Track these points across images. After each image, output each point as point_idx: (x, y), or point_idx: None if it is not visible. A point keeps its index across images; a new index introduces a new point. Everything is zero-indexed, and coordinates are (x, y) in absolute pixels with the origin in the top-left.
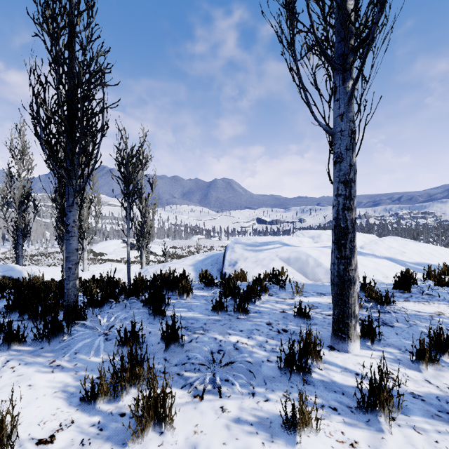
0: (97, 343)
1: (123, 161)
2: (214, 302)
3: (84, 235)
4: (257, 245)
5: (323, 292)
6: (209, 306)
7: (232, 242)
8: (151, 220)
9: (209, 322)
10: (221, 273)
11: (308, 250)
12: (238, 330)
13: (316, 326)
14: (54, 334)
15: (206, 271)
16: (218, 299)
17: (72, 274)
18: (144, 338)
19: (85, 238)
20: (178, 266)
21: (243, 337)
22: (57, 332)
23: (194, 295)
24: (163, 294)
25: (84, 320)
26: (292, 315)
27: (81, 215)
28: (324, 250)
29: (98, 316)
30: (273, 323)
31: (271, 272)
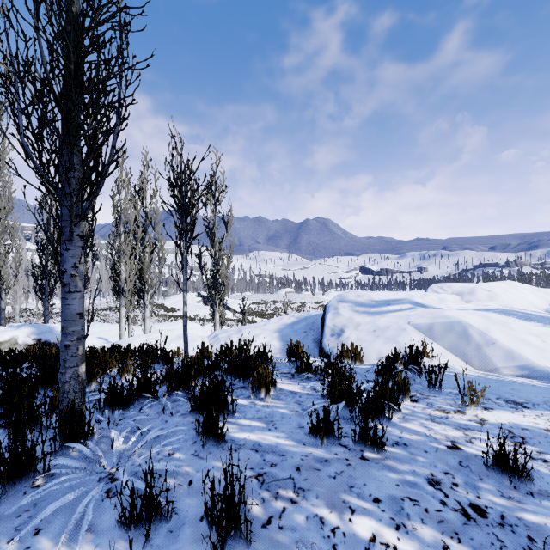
0: (81, 511)
1: (177, 180)
2: (312, 409)
3: (145, 287)
4: (373, 305)
5: (519, 400)
6: (304, 420)
7: (335, 299)
8: (226, 269)
9: (306, 464)
10: (319, 347)
11: (463, 315)
12: (370, 499)
13: (549, 502)
14: (17, 475)
15: (298, 346)
16: (320, 404)
17: (71, 357)
18: (171, 507)
19: (147, 291)
20: (258, 332)
21: (383, 522)
22: (23, 471)
23: (279, 391)
24: (226, 391)
25: (84, 440)
26: (477, 459)
27: (142, 262)
28: (491, 315)
29: (111, 432)
30: (442, 482)
31: (403, 351)
